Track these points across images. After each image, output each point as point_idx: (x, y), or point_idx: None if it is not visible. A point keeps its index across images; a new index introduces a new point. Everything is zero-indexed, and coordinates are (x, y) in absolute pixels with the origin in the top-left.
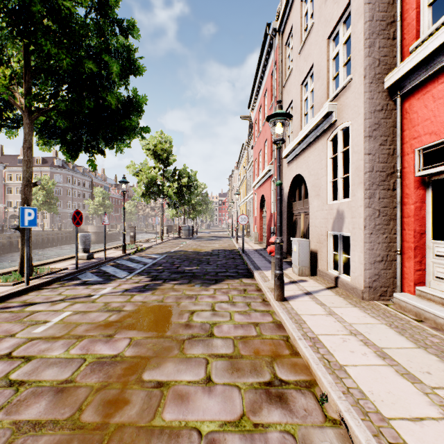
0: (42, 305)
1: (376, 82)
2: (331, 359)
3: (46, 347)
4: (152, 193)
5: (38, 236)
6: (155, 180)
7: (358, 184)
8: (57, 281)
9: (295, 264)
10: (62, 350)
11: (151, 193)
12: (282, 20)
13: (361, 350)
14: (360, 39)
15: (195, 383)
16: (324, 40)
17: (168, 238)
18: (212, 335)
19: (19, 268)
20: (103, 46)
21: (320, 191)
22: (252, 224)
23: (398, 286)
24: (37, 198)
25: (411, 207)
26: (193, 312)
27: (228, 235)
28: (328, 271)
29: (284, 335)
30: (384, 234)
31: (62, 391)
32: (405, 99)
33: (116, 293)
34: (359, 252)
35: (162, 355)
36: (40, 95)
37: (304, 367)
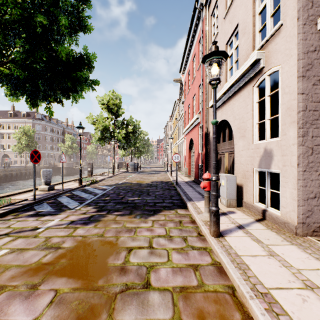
0: None
1: (309, 23)
2: None
3: None
4: (106, 137)
5: (22, 170)
6: (108, 127)
7: (290, 124)
8: (14, 212)
9: (223, 196)
10: None
11: (105, 137)
12: None
13: None
14: None
15: None
16: None
17: (118, 172)
18: (148, 285)
19: None
20: (52, 1)
21: (246, 132)
22: (183, 161)
23: None
24: (21, 142)
25: None
26: (131, 250)
27: (164, 170)
28: (254, 204)
29: (228, 285)
30: (317, 172)
31: None
32: None
33: (61, 225)
34: (291, 188)
35: None
36: None
37: None
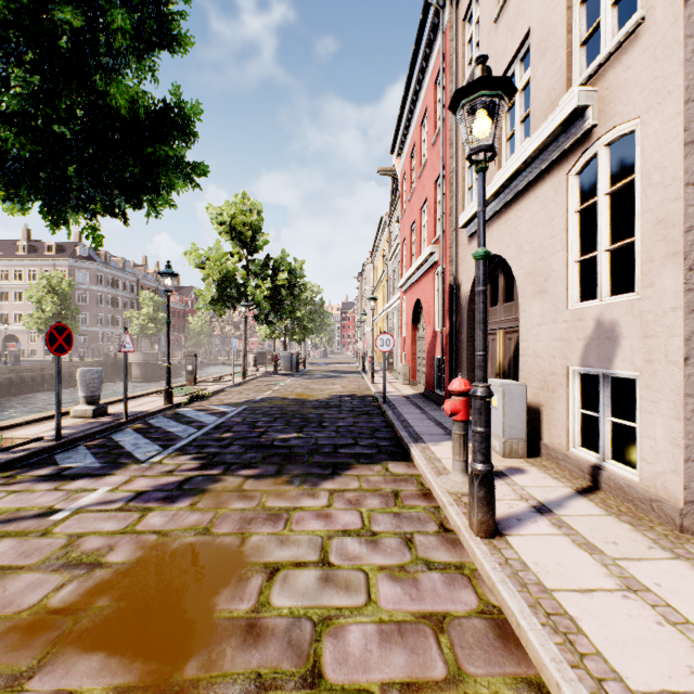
0: None
1: None
2: None
3: None
4: (229, 298)
5: (45, 370)
6: (233, 275)
7: (664, 259)
8: (6, 469)
9: (494, 433)
10: None
11: (227, 298)
12: None
13: None
14: None
15: None
16: None
17: (255, 375)
18: (317, 678)
19: None
20: None
21: (549, 282)
22: (398, 350)
23: None
24: (42, 307)
25: None
26: (275, 571)
27: (357, 369)
28: (569, 450)
29: (527, 678)
30: None
31: None
32: None
33: (111, 503)
34: (669, 417)
35: None
36: None
37: None
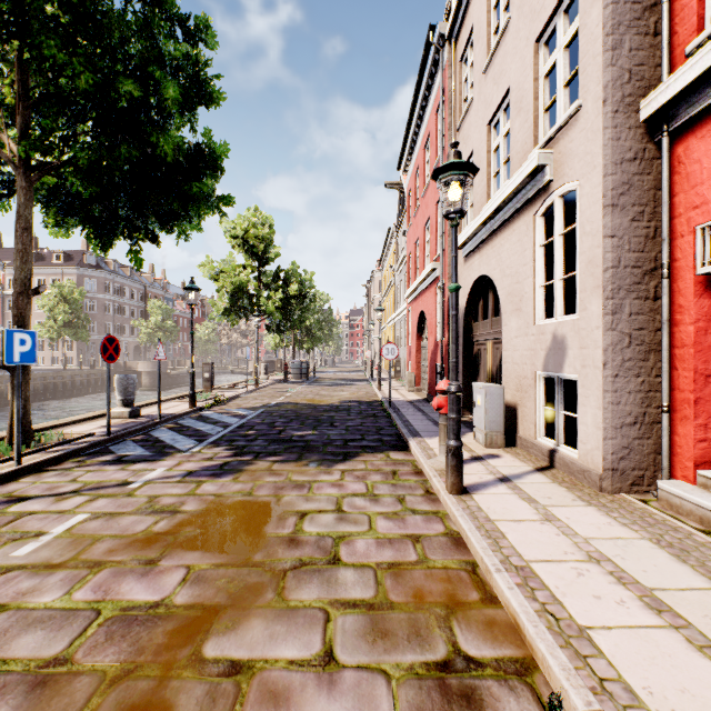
0: (39, 501)
1: (625, 110)
2: (561, 614)
3: (31, 585)
4: (242, 308)
5: (57, 378)
6: (246, 286)
7: (592, 290)
8: (74, 456)
9: (479, 427)
10: (58, 593)
11: (239, 308)
12: (455, 19)
13: (613, 594)
14: (596, 35)
15: (304, 664)
16: (529, 45)
17: (267, 383)
18: (337, 560)
19: (7, 434)
20: (150, 53)
21: (523, 302)
22: (405, 359)
23: (665, 469)
24: (54, 316)
25: (689, 330)
26: (304, 515)
27: (365, 377)
28: (536, 440)
29: (467, 560)
30: (639, 377)
31: (43, 684)
32: (677, 139)
33: (171, 478)
34: (595, 407)
35: (244, 603)
36: (45, 139)
37: (510, 628)
